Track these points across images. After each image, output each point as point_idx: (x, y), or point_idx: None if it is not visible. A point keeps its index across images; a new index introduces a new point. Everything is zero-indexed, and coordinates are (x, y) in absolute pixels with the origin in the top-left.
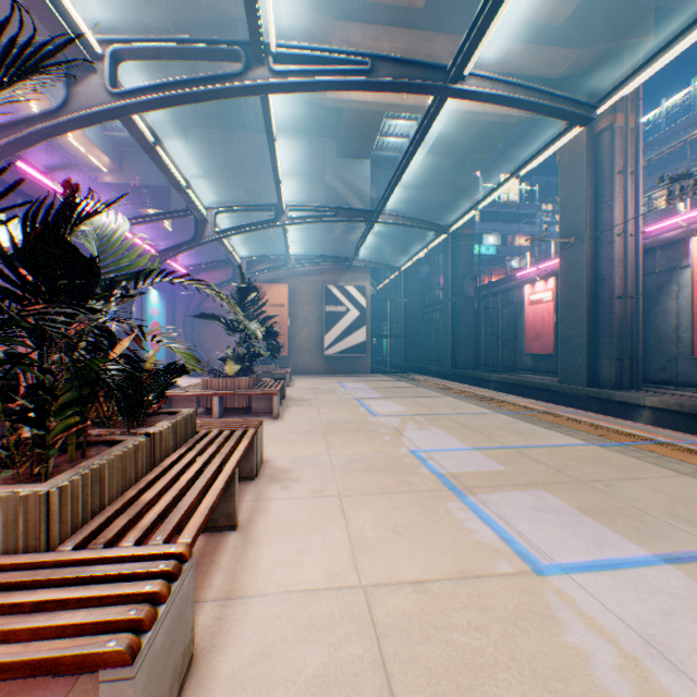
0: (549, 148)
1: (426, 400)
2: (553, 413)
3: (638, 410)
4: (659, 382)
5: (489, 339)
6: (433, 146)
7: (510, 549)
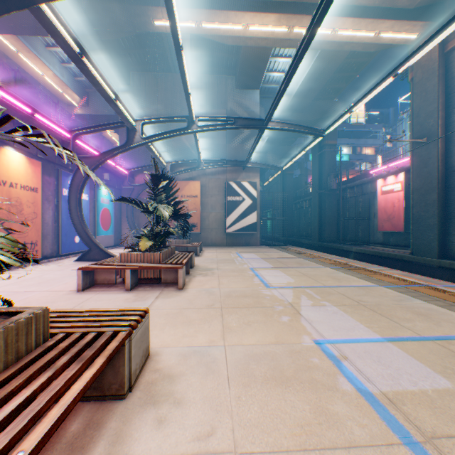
0: (433, 40)
1: (309, 270)
2: (435, 287)
3: None
4: None
5: (347, 220)
6: (307, 76)
7: None
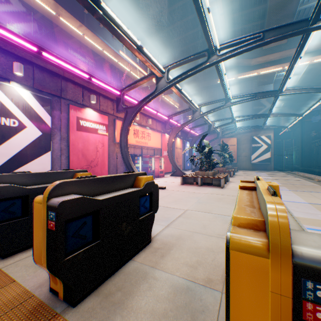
0: None
1: (284, 177)
2: None
3: None
4: None
5: None
6: (305, 72)
7: None
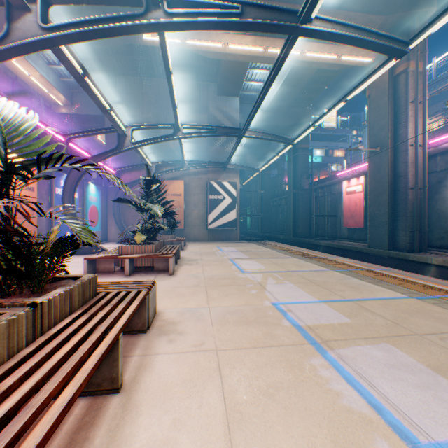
0: (370, 78)
1: (279, 260)
2: (373, 270)
3: (427, 266)
4: (439, 247)
5: (318, 217)
6: (282, 87)
7: (382, 420)
